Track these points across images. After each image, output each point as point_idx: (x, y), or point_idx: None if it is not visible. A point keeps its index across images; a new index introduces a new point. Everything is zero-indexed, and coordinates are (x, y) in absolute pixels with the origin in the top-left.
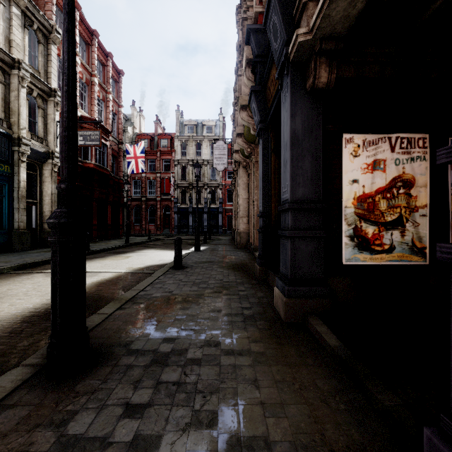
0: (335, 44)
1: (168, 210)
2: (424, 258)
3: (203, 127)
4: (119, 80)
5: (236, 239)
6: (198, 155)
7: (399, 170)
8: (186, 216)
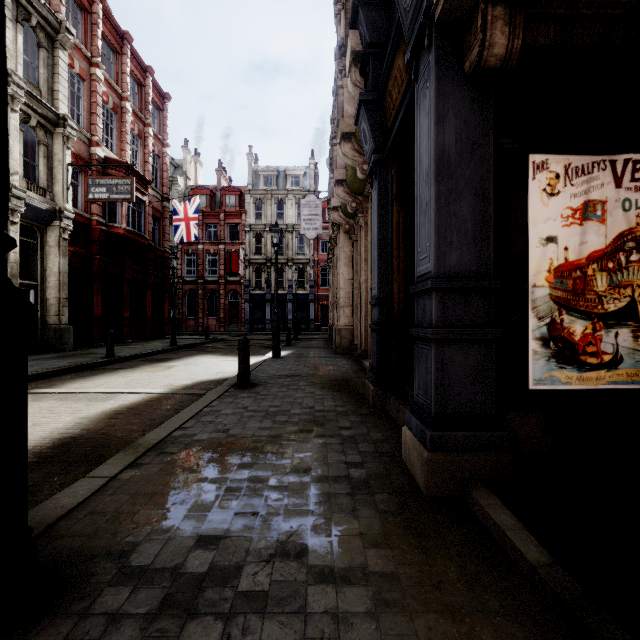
0: None
1: (236, 298)
2: None
3: (287, 177)
4: (164, 108)
5: (334, 339)
6: (280, 218)
7: (630, 220)
8: (262, 306)
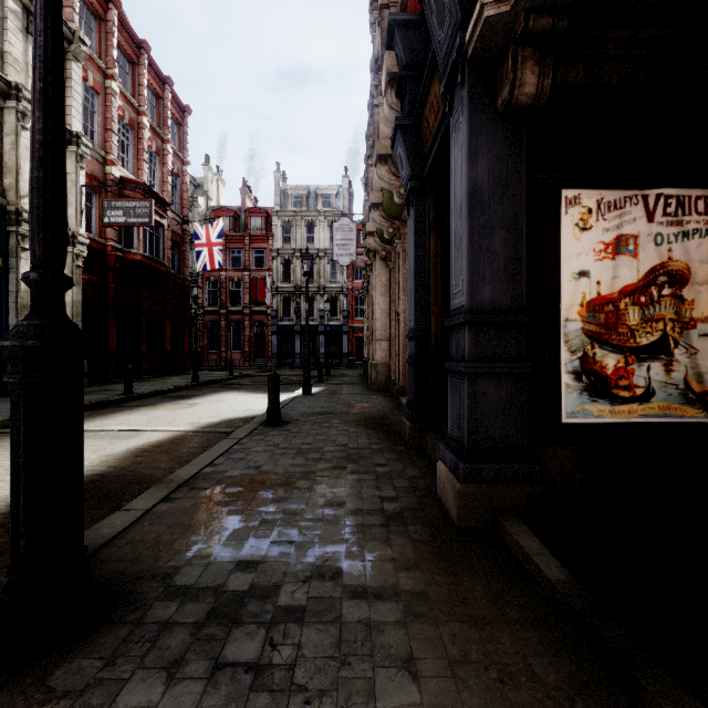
0: (553, 20)
1: (262, 329)
2: (707, 411)
3: (318, 198)
4: (184, 122)
5: (370, 374)
6: (310, 242)
7: (662, 254)
8: (291, 338)
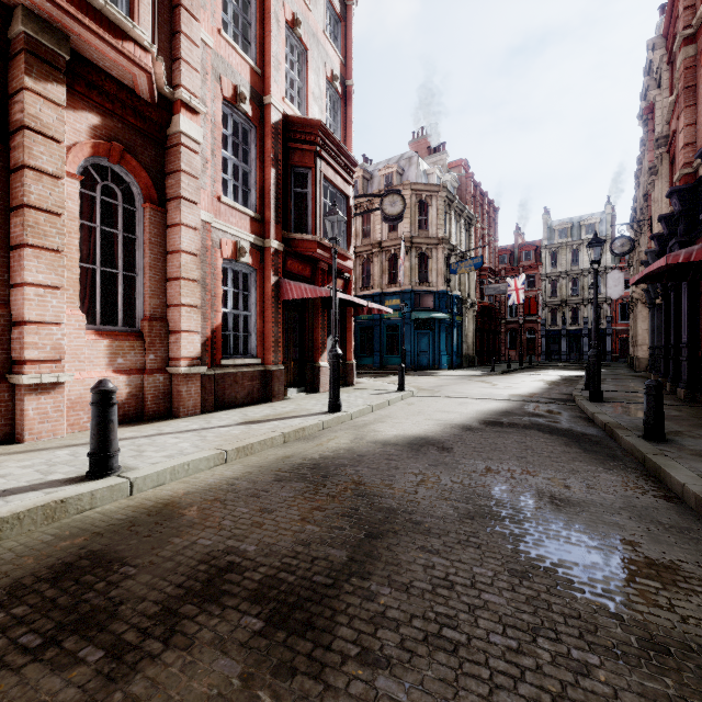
0: None
1: (532, 334)
2: None
3: (581, 228)
4: (495, 217)
5: (634, 364)
6: (573, 263)
7: None
8: (557, 340)
